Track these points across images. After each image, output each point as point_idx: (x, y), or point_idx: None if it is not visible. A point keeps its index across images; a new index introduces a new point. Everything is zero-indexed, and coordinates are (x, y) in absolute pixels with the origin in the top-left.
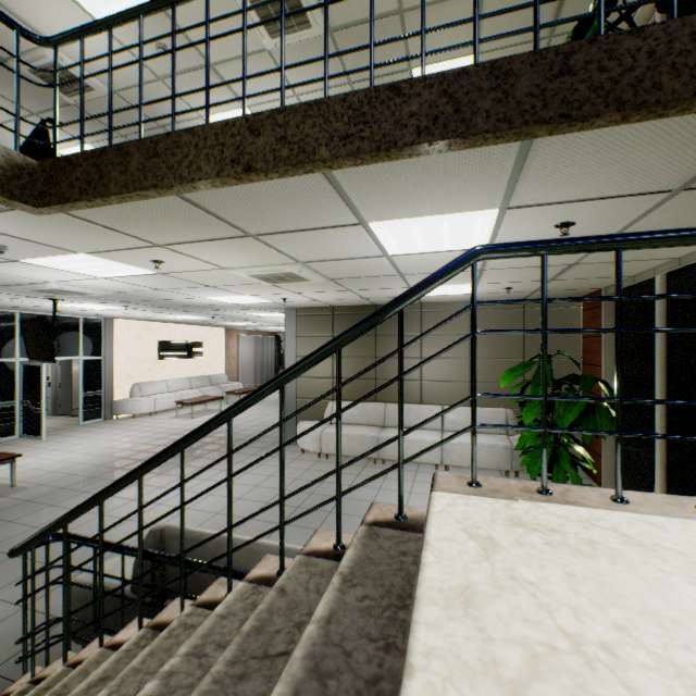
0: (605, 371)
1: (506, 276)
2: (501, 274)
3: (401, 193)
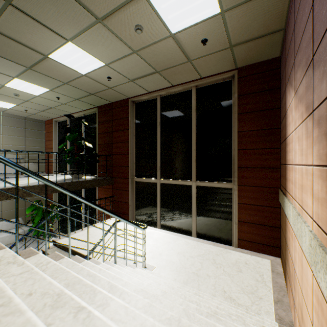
0: (54, 200)
1: None
2: None
3: None
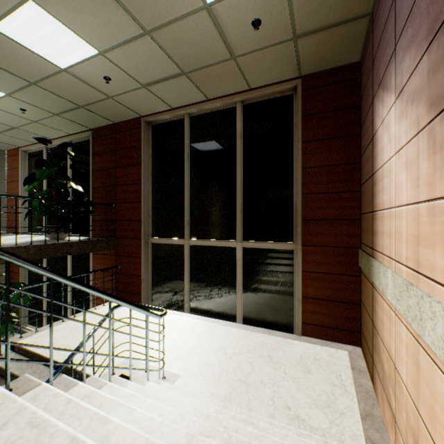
0: (22, 275)
1: None
2: None
3: None
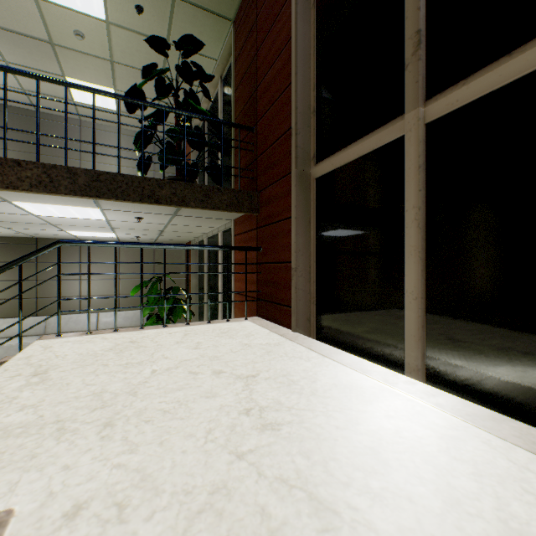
0: (192, 284)
1: (131, 232)
2: (127, 230)
3: (33, 196)
